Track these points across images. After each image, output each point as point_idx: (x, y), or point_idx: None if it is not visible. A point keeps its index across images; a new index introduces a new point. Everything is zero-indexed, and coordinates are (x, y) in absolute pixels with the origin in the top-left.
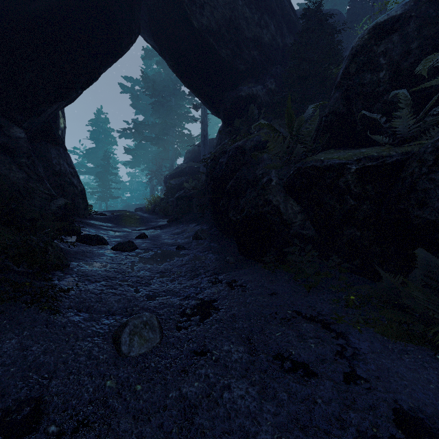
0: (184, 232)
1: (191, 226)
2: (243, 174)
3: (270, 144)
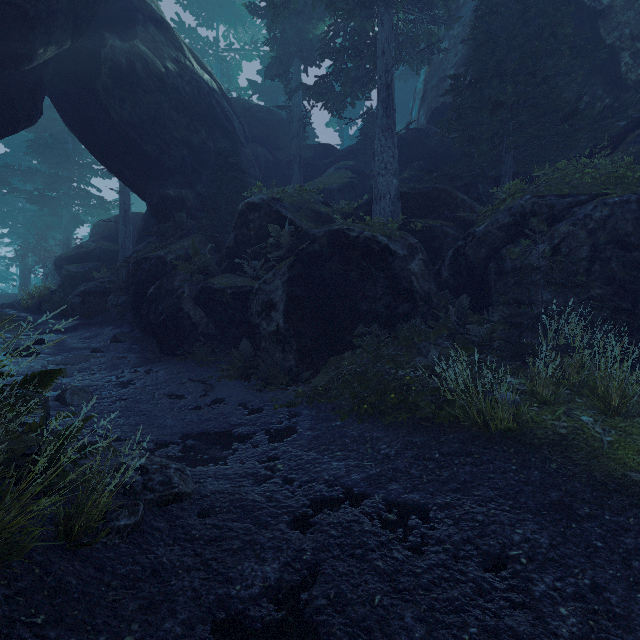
0: (99, 336)
1: (108, 329)
2: (164, 283)
3: (180, 268)
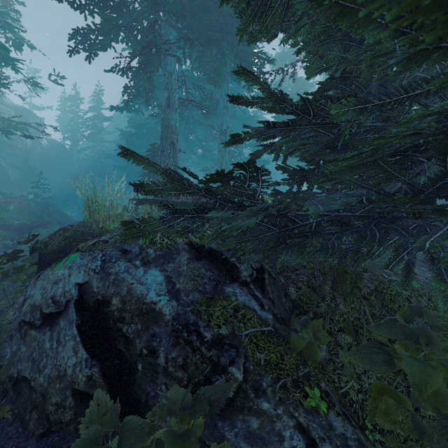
0: None
1: None
2: None
3: None
